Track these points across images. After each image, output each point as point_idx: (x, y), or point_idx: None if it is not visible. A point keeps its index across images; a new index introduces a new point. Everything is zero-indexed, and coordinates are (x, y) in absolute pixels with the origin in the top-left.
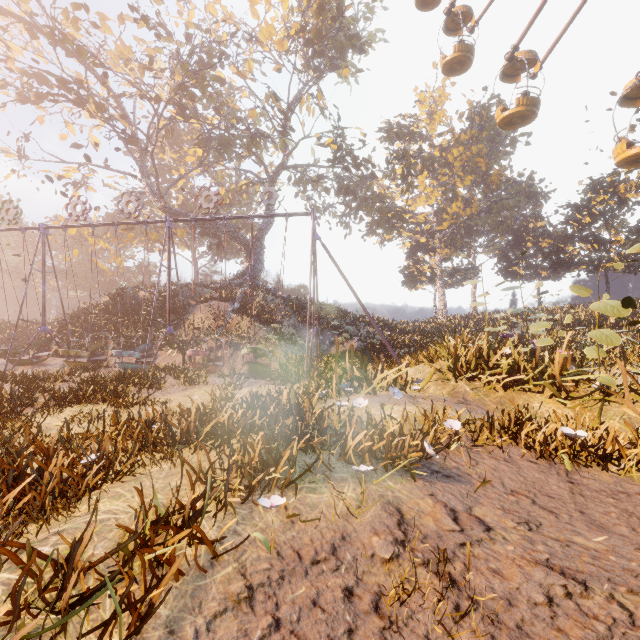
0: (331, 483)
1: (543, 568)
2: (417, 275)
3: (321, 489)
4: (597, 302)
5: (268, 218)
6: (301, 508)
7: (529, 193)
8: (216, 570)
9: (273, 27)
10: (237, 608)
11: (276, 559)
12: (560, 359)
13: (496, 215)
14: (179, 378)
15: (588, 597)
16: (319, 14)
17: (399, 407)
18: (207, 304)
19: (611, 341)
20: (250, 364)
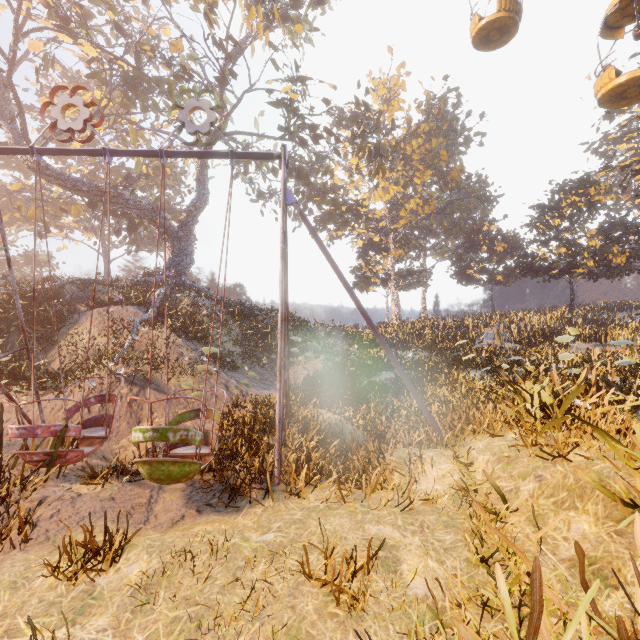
0: None
1: None
2: (370, 276)
3: None
4: None
5: (200, 197)
6: None
7: (481, 196)
8: None
9: None
10: None
11: None
12: None
13: (450, 216)
14: None
15: None
16: None
17: None
18: (103, 311)
19: None
20: (151, 465)
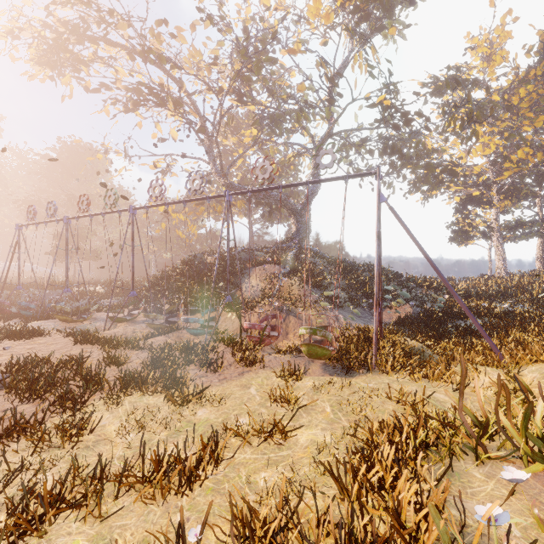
0: None
1: None
2: (468, 230)
3: None
4: None
5: (314, 185)
6: None
7: None
8: None
9: (320, 2)
10: None
11: None
12: None
13: None
14: (236, 353)
15: None
16: None
17: None
18: (261, 267)
19: None
20: (308, 346)
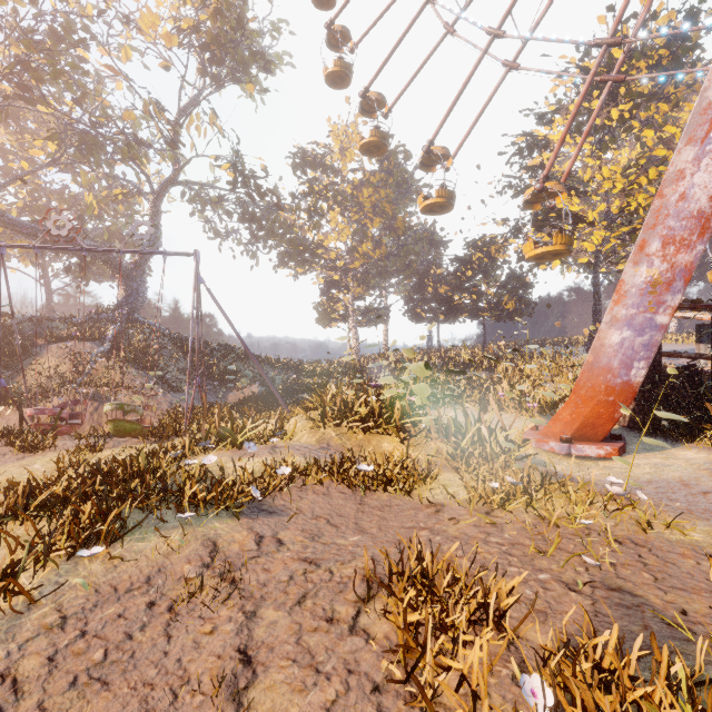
0: (161, 532)
1: (300, 562)
2: (331, 313)
3: (150, 538)
4: (415, 363)
5: (153, 240)
6: (127, 555)
7: (431, 241)
8: (33, 612)
9: (158, 17)
10: (49, 632)
11: (93, 595)
12: (400, 406)
13: (404, 258)
14: (14, 444)
15: (315, 572)
16: (216, 19)
17: (256, 459)
18: (62, 345)
19: (424, 393)
20: (115, 422)
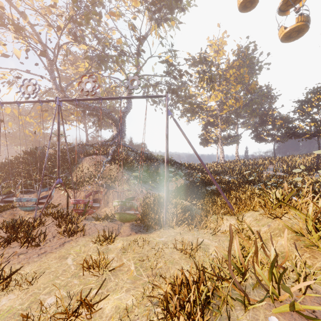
0: None
1: None
2: (208, 139)
3: None
4: None
5: (128, 105)
6: None
7: (268, 95)
8: None
9: None
10: None
11: None
12: None
13: (251, 107)
14: (61, 225)
15: None
16: None
17: None
18: (90, 157)
19: None
20: (120, 214)
